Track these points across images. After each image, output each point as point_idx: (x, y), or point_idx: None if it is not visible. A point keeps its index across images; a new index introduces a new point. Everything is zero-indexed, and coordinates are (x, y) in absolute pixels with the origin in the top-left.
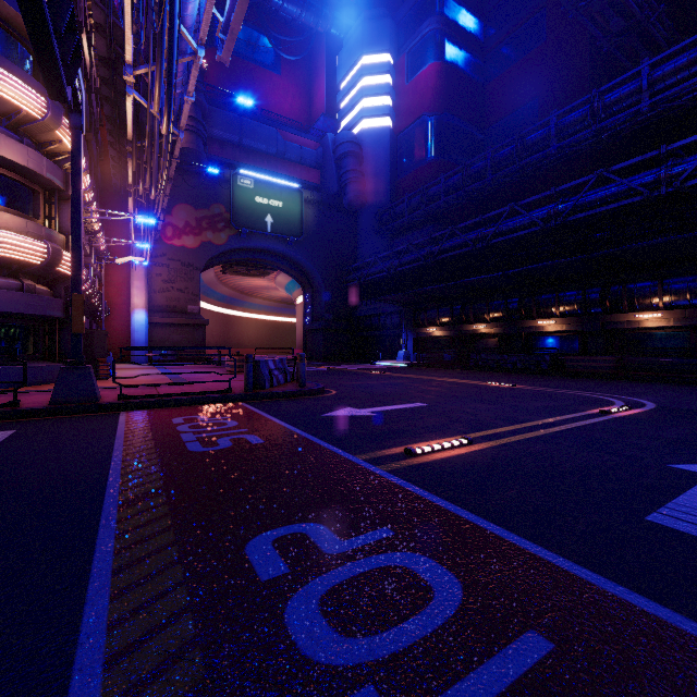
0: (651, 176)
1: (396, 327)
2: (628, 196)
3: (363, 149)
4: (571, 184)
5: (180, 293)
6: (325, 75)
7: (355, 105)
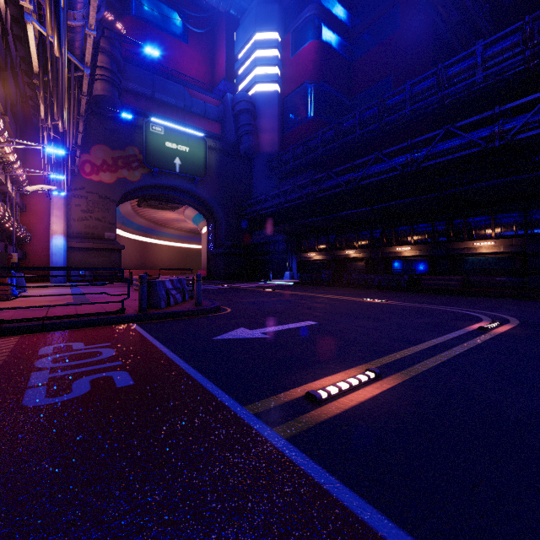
0: (488, 132)
1: (283, 252)
2: (469, 147)
3: (256, 108)
4: (424, 137)
5: (97, 222)
6: (225, 47)
7: (250, 72)
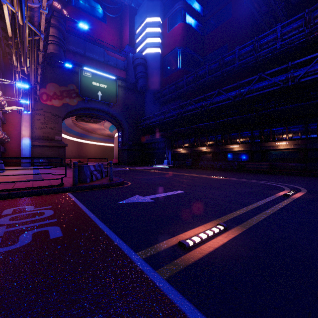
0: (284, 77)
1: (163, 148)
2: (273, 86)
3: (147, 62)
4: (246, 80)
5: (50, 129)
6: (128, 26)
7: (143, 41)
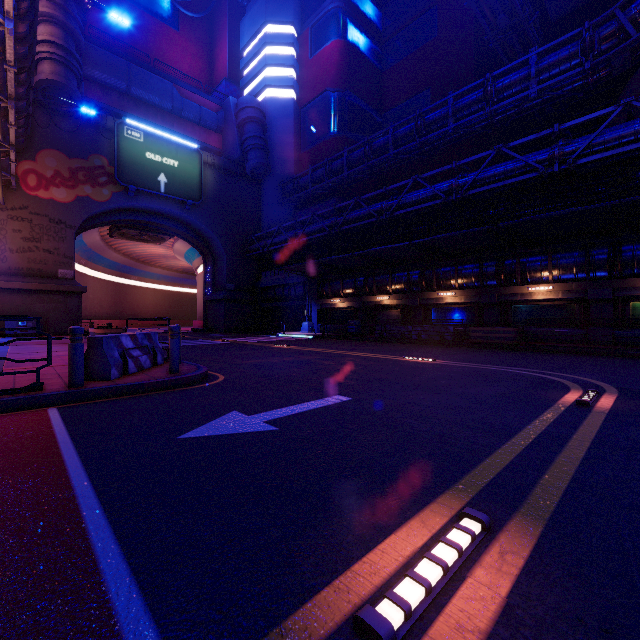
0: (546, 154)
1: (301, 298)
2: (524, 172)
3: (266, 118)
4: (471, 159)
5: (47, 254)
6: (227, 39)
7: (259, 73)
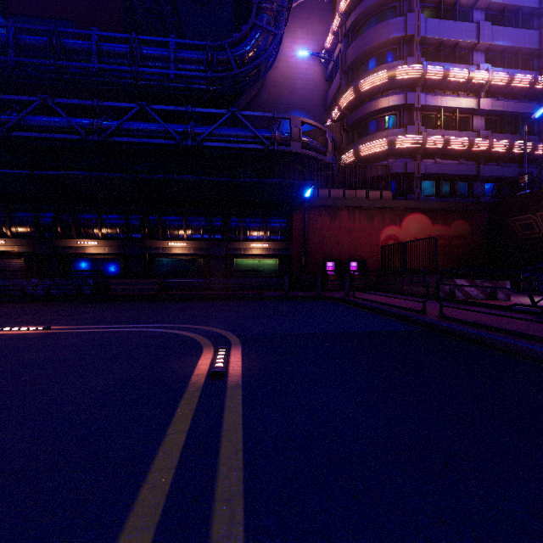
0: (182, 127)
1: None
2: (165, 138)
3: None
4: (115, 104)
5: None
6: None
7: None
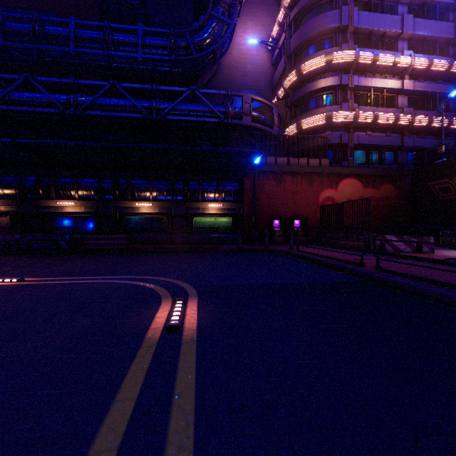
0: (148, 103)
1: None
2: (133, 112)
3: None
4: (89, 82)
5: None
6: None
7: None
